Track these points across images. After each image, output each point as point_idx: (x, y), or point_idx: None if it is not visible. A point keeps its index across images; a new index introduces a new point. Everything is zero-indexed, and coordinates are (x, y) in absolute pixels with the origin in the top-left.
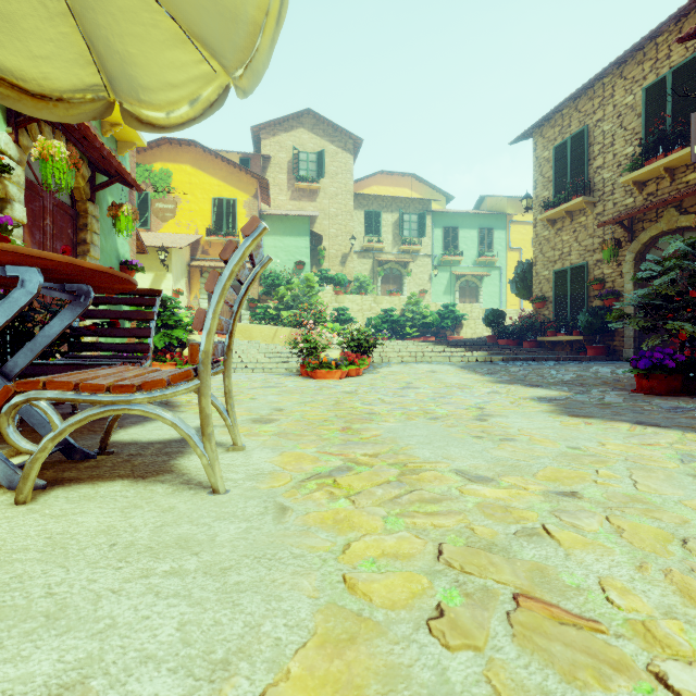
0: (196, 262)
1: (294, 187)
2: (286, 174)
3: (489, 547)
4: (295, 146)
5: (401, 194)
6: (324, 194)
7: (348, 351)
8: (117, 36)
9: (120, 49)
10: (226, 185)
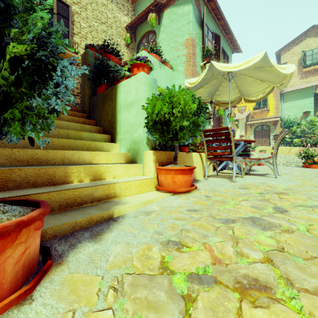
0: (248, 122)
1: (302, 72)
2: (297, 67)
3: None
4: (303, 50)
5: None
6: None
7: None
8: (246, 87)
9: (246, 89)
10: None
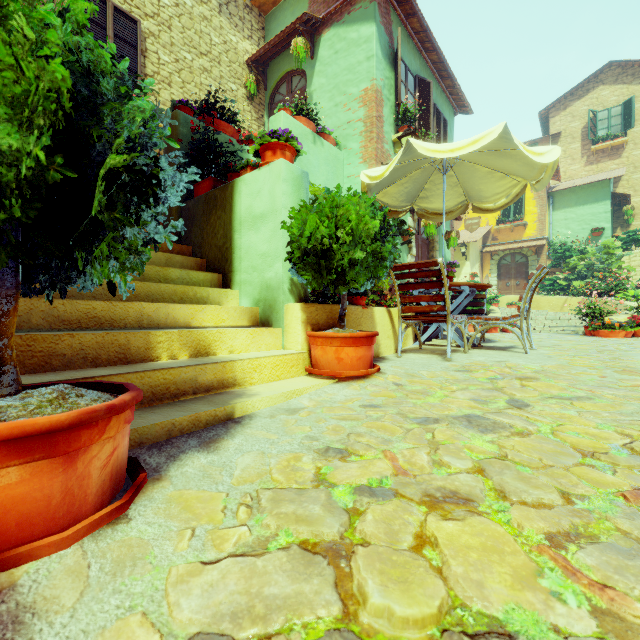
0: (486, 248)
1: (589, 151)
2: (579, 141)
3: (629, 367)
4: (591, 108)
5: None
6: (633, 145)
7: (636, 315)
8: (476, 185)
9: (476, 188)
10: None
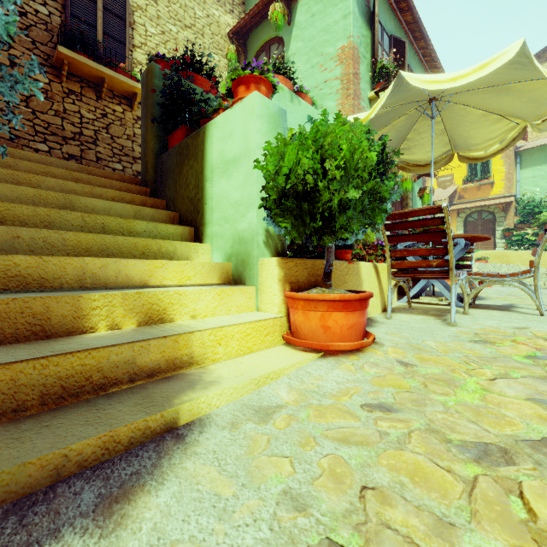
0: (453, 207)
1: None
2: None
3: None
4: None
5: None
6: None
7: None
8: (465, 131)
9: (465, 135)
10: None
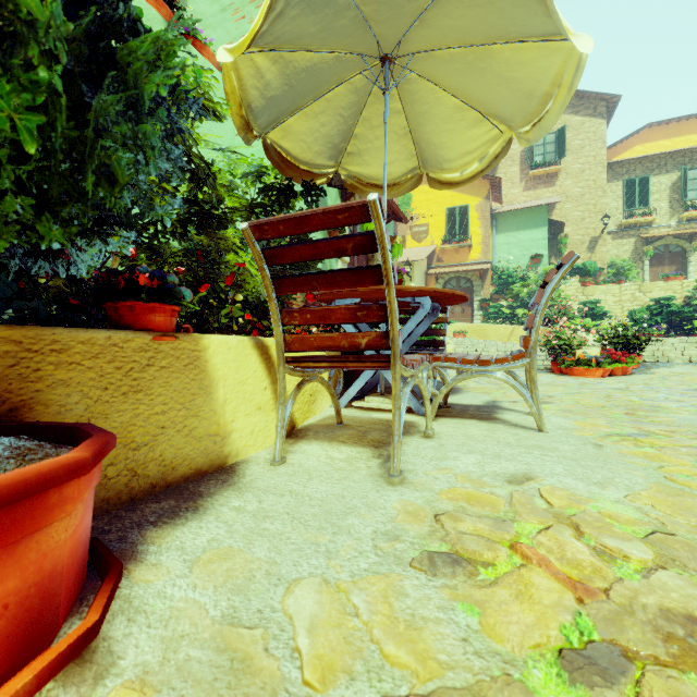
0: (432, 270)
1: (527, 177)
2: (519, 165)
3: None
4: None
5: (684, 144)
6: (565, 174)
7: (611, 349)
8: (436, 135)
9: (435, 142)
10: (458, 194)
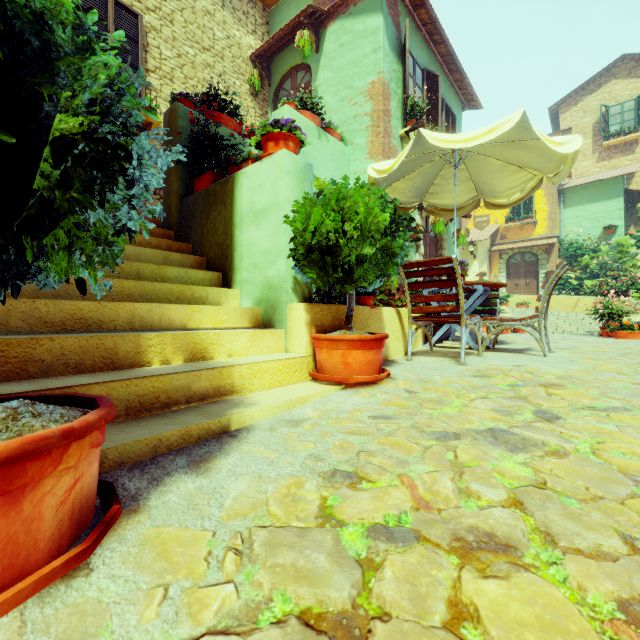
0: (495, 247)
1: (601, 147)
2: (591, 137)
3: None
4: (603, 103)
5: None
6: None
7: None
8: (489, 179)
9: (489, 183)
10: None
